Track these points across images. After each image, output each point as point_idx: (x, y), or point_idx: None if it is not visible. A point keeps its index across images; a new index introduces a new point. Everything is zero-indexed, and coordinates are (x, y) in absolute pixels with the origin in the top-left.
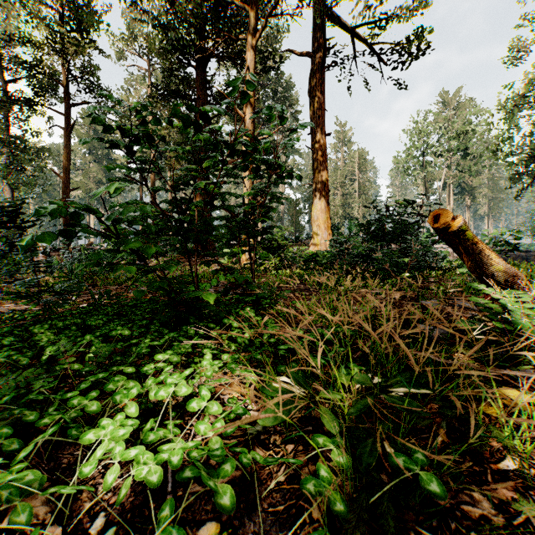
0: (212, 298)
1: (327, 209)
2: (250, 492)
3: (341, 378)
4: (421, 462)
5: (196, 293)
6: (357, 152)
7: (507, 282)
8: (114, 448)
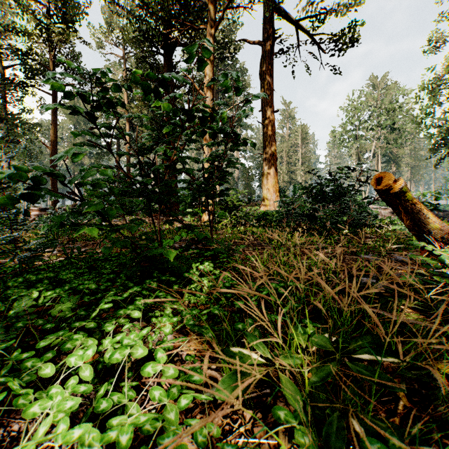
0: (173, 254)
1: (275, 175)
2: None
3: (298, 337)
4: None
5: (158, 250)
6: (300, 127)
7: (443, 238)
8: (57, 425)
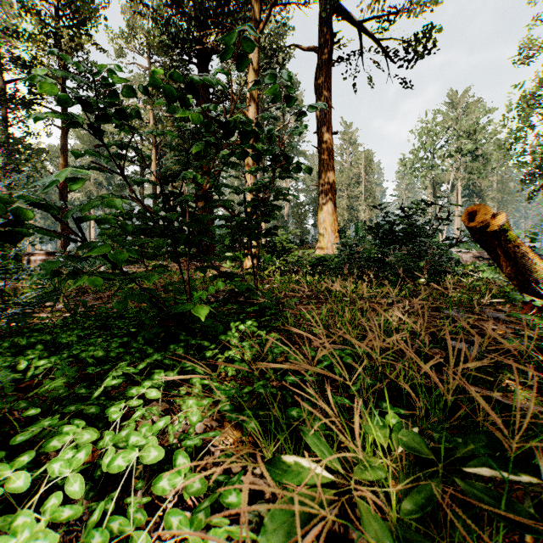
0: (206, 311)
1: (334, 211)
2: None
3: (376, 430)
4: None
5: (186, 306)
6: (363, 154)
7: None
8: None
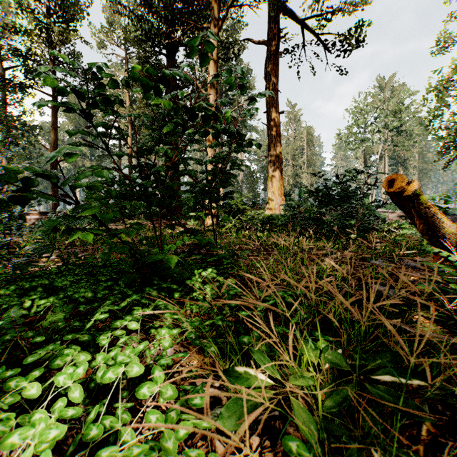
0: (175, 260)
1: (280, 178)
2: None
3: (309, 352)
4: None
5: (158, 256)
6: (305, 129)
7: None
8: None
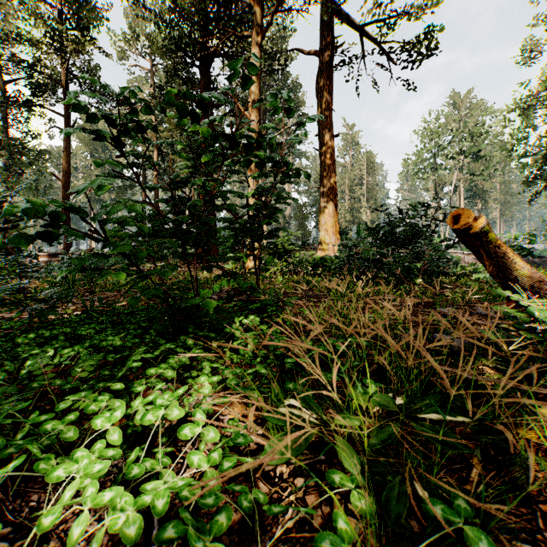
0: (213, 305)
1: (335, 213)
2: (251, 542)
3: (357, 397)
4: (465, 512)
5: (195, 300)
6: (365, 155)
7: (532, 288)
8: (85, 489)
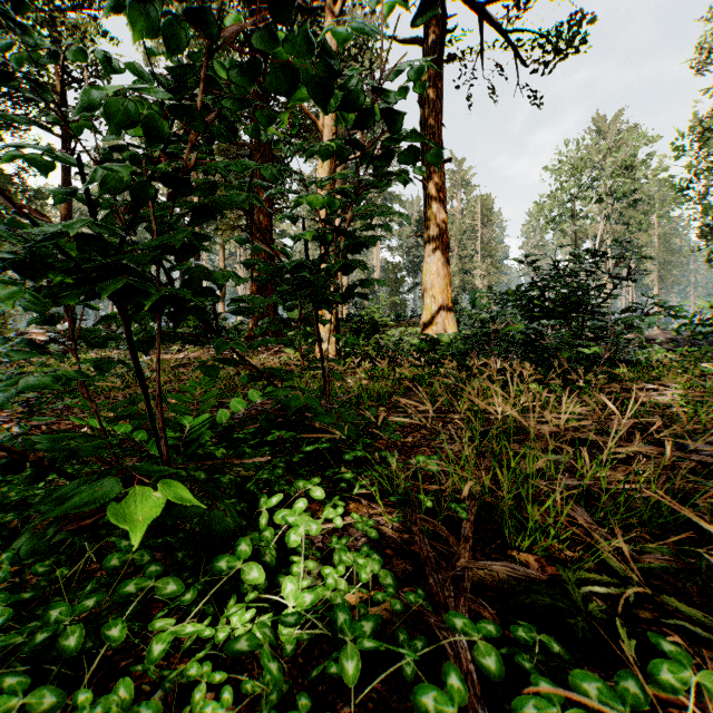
0: (154, 508)
1: (446, 272)
2: None
3: None
4: None
5: (95, 491)
6: (479, 199)
7: None
8: None
